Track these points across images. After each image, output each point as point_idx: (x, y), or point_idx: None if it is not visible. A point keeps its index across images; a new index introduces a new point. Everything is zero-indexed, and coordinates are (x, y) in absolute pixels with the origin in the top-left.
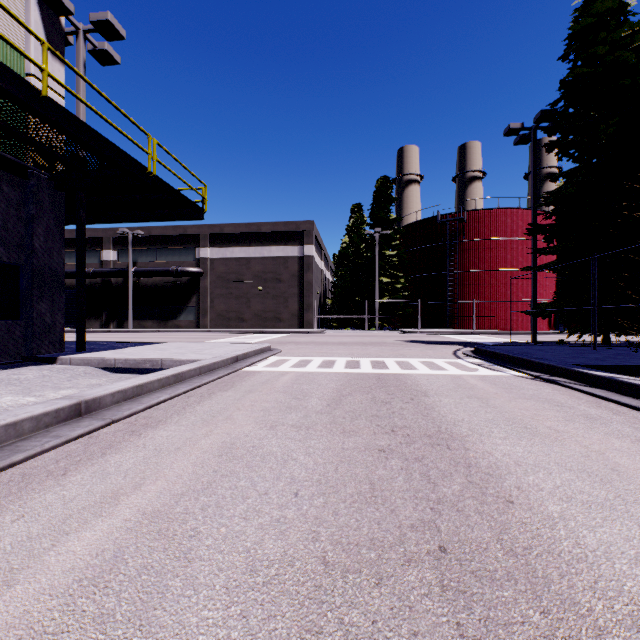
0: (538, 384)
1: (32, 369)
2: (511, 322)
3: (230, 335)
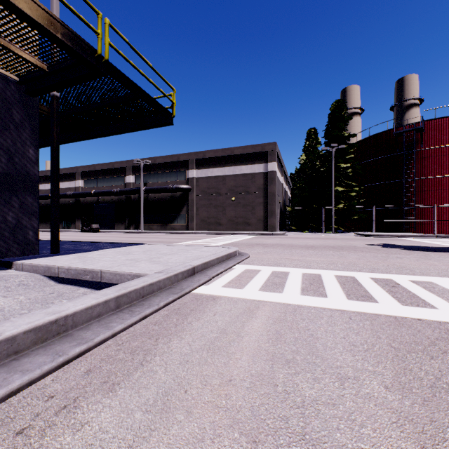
0: None
1: None
2: None
3: (208, 236)
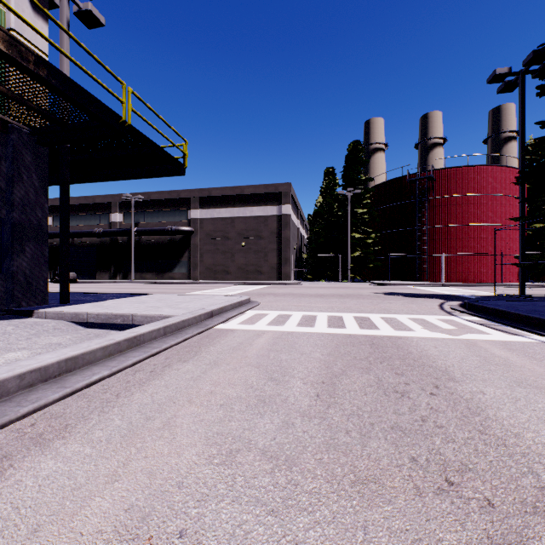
0: None
1: None
2: (480, 275)
3: (216, 286)
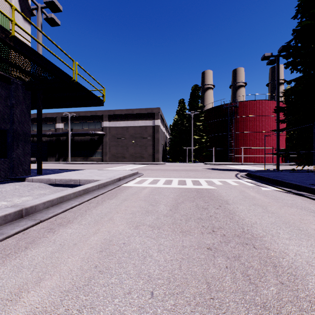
0: (292, 196)
1: (11, 185)
2: (262, 159)
3: (118, 165)
